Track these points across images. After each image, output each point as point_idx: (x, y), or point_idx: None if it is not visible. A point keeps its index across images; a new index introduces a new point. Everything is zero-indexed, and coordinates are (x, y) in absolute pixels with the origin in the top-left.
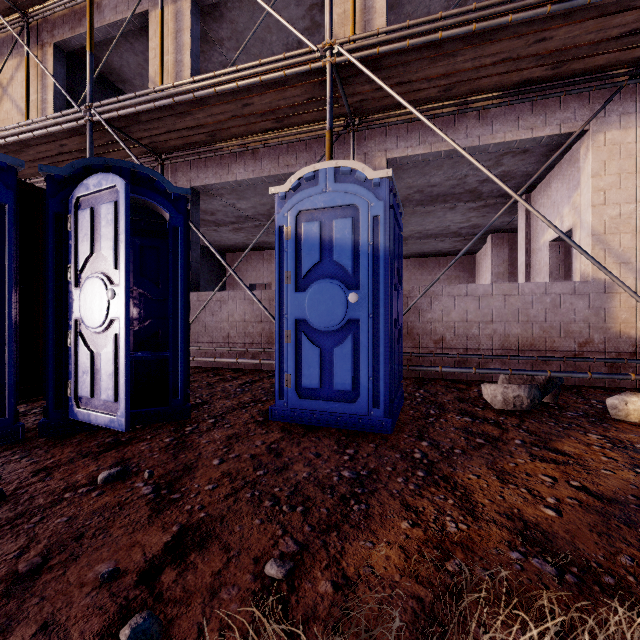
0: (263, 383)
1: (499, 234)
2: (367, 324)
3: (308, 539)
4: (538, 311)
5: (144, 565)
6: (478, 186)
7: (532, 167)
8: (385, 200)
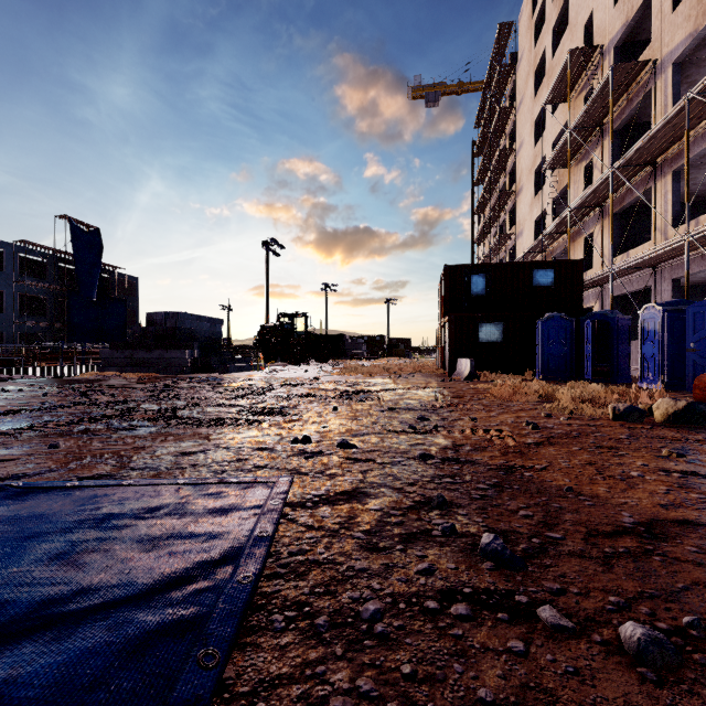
0: None
1: None
2: (656, 355)
3: None
4: None
5: None
6: None
7: None
8: (661, 316)
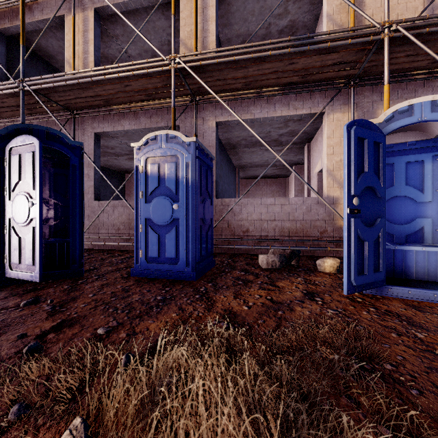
0: None
1: (299, 166)
2: (183, 221)
3: (124, 321)
4: (299, 214)
5: (40, 333)
6: (278, 137)
7: (306, 128)
8: (193, 154)
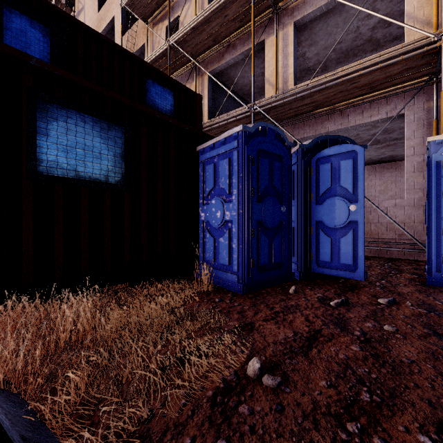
0: (370, 262)
1: None
2: None
3: None
4: None
5: None
6: None
7: None
8: None
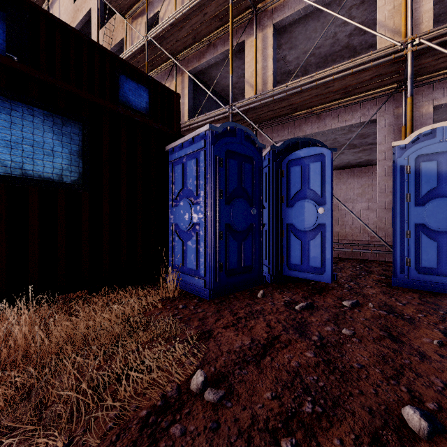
0: (343, 264)
1: None
2: None
3: None
4: None
5: None
6: None
7: None
8: None
